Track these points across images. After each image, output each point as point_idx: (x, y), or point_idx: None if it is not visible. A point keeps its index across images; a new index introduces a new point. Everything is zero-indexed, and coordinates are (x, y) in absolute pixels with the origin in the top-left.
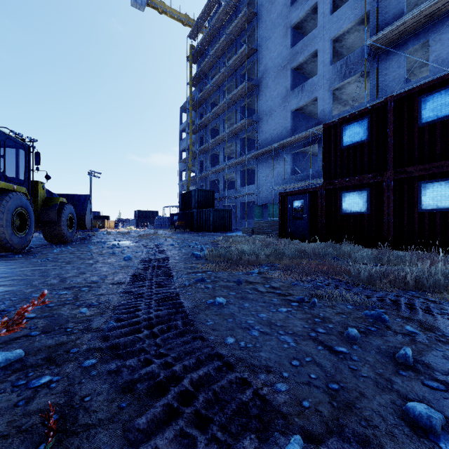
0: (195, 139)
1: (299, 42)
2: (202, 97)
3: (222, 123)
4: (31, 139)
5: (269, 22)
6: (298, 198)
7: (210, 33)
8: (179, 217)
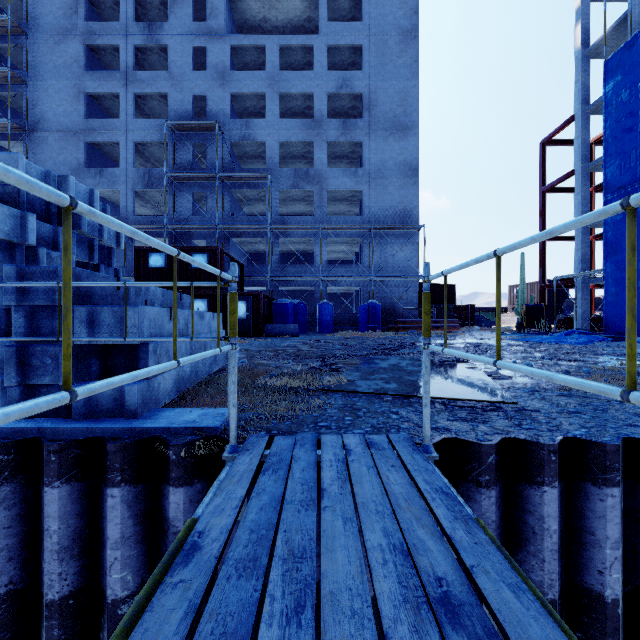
0: None
1: (97, 119)
2: None
3: None
4: None
5: (51, 62)
6: None
7: None
8: None
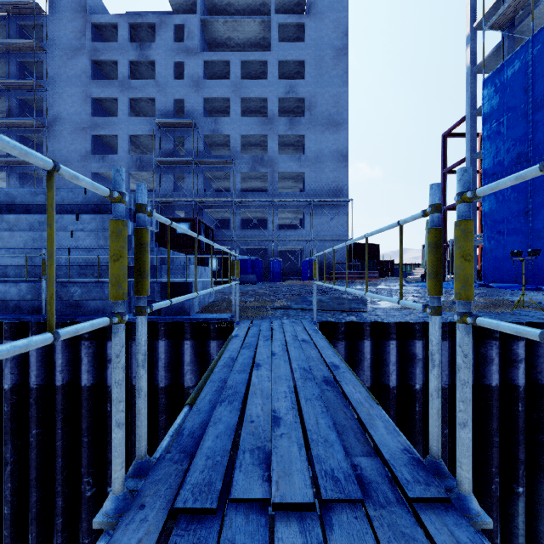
0: None
1: (100, 117)
2: None
3: None
4: None
5: (65, 73)
6: None
7: None
8: None
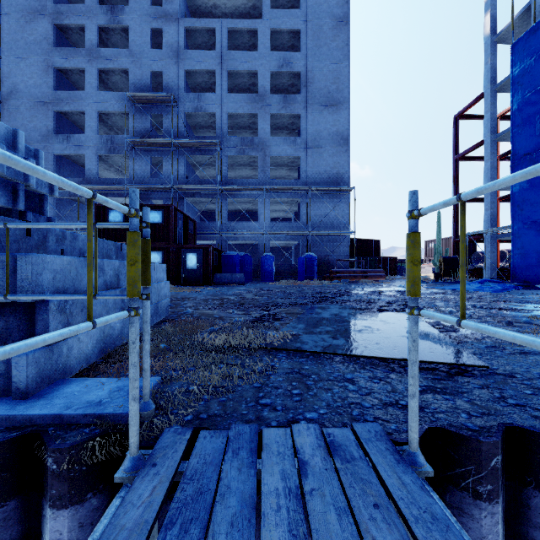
0: None
1: (64, 91)
2: None
3: None
4: None
5: (22, 39)
6: None
7: None
8: None
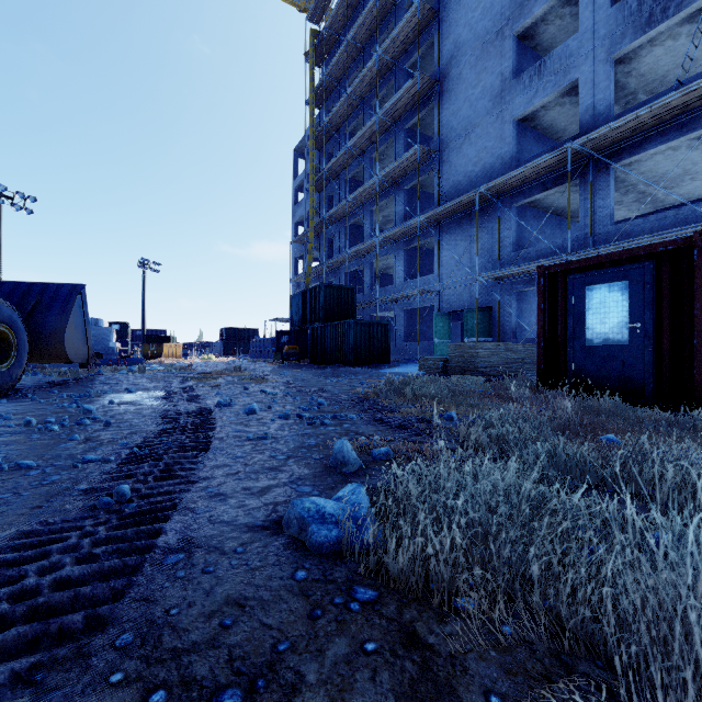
0: (320, 201)
1: None
2: (332, 123)
3: (368, 165)
4: (26, 198)
5: None
6: (606, 278)
7: (347, 2)
8: (292, 338)
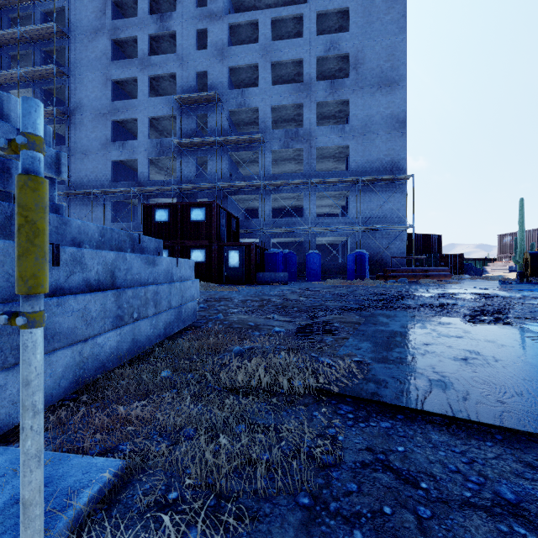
0: None
1: (120, 101)
2: None
3: None
4: None
5: (86, 57)
6: None
7: None
8: None
